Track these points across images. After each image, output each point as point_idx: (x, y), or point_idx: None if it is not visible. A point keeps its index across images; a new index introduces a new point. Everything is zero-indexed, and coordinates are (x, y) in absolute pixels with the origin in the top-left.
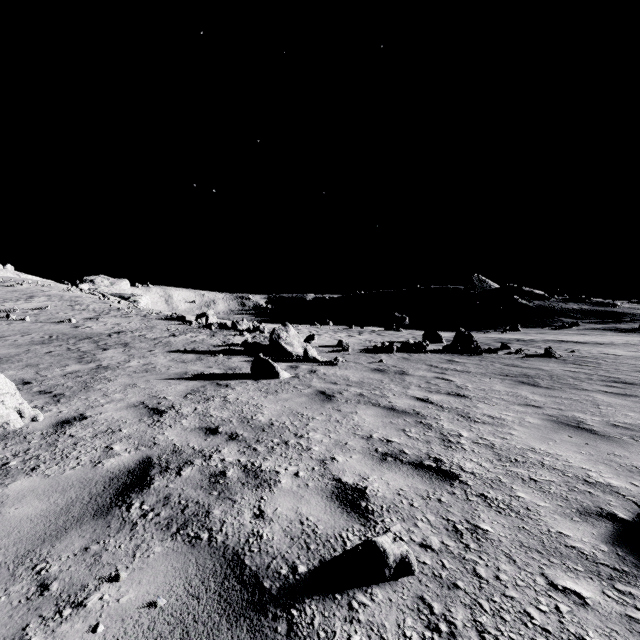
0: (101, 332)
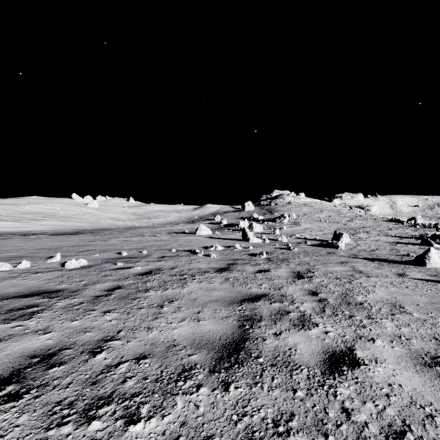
0: (355, 227)
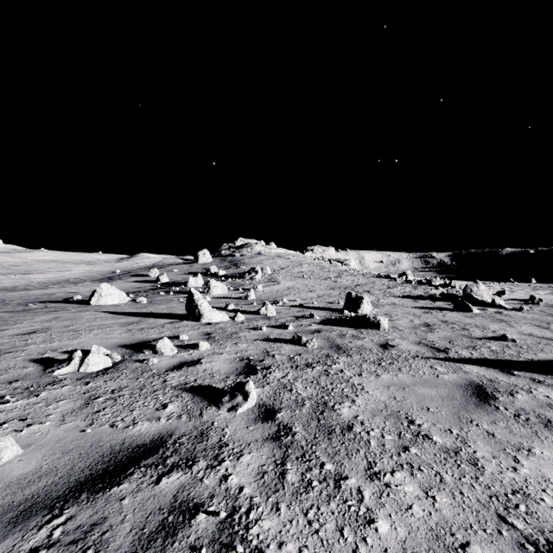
0: (349, 285)
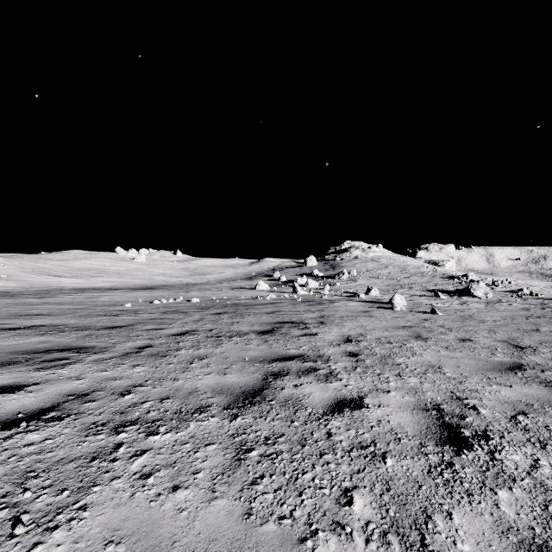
0: (406, 283)
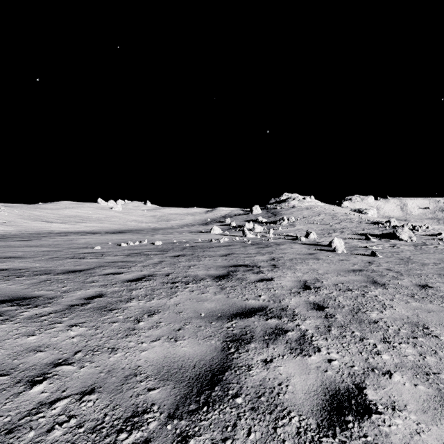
0: (337, 228)
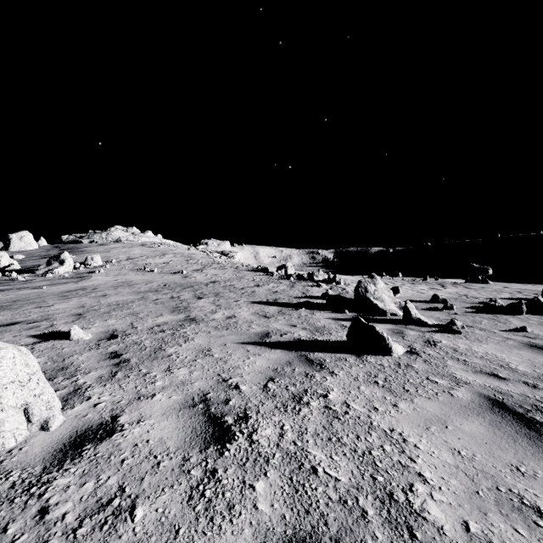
0: (201, 281)
